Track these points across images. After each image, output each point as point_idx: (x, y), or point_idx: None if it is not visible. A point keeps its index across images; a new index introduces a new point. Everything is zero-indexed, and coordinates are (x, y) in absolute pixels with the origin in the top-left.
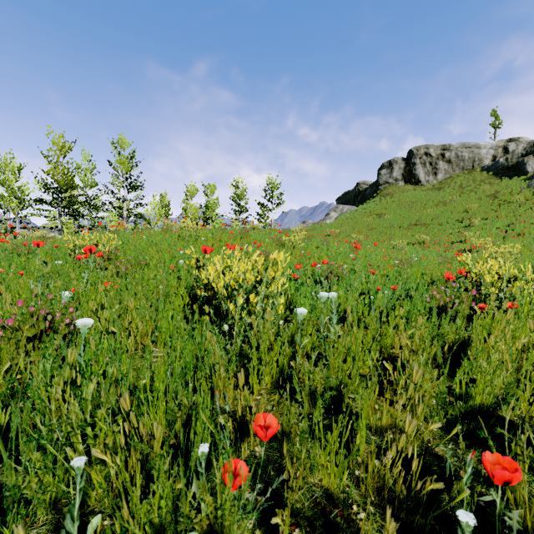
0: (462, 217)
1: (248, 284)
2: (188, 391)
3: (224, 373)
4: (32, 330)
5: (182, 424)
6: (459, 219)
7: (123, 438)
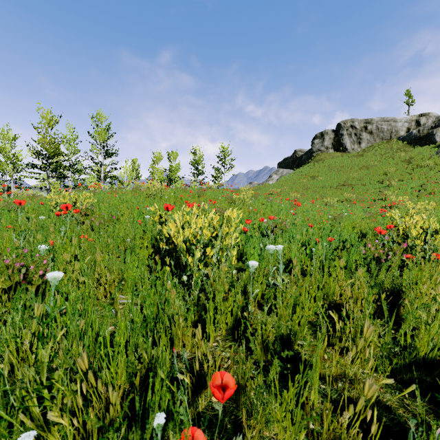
0: (382, 179)
1: (205, 239)
2: (148, 343)
3: (183, 322)
4: (6, 283)
5: (142, 376)
6: (379, 180)
7: (81, 398)
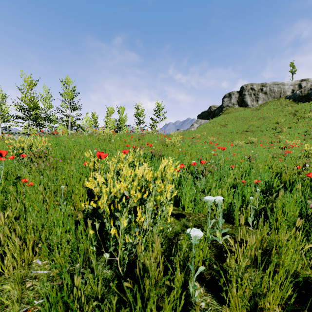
0: (275, 126)
1: (133, 203)
2: None
3: None
4: None
5: None
6: (273, 127)
7: None
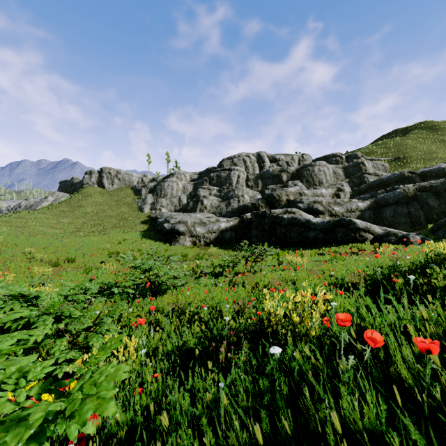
0: (109, 214)
1: None
2: None
3: None
4: None
5: None
6: (107, 214)
7: None
